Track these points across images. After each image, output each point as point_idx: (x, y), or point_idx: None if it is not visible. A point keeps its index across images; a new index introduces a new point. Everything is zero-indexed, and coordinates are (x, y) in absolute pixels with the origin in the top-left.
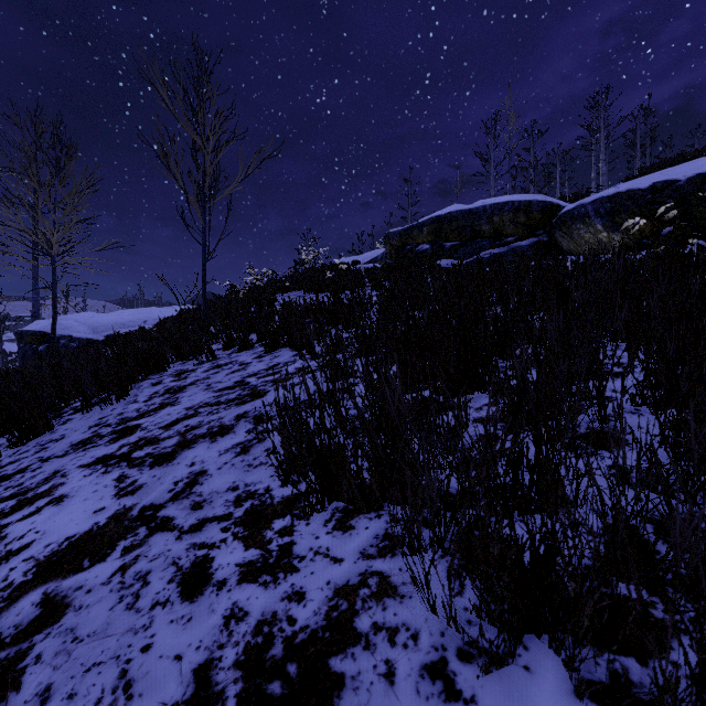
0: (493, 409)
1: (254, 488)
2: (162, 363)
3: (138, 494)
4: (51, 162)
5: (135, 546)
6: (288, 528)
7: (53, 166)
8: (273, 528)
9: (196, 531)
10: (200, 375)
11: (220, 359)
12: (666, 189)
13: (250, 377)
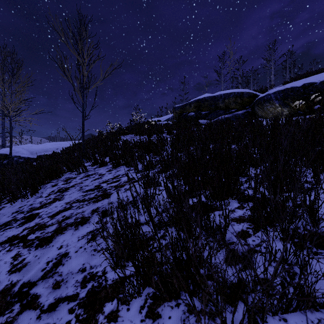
0: (242, 212)
1: (95, 270)
2: (59, 173)
3: (22, 271)
4: (9, 71)
5: (7, 323)
6: (114, 313)
7: (10, 72)
8: (103, 312)
9: (52, 310)
10: (77, 181)
11: (89, 171)
12: (310, 86)
13: (103, 183)
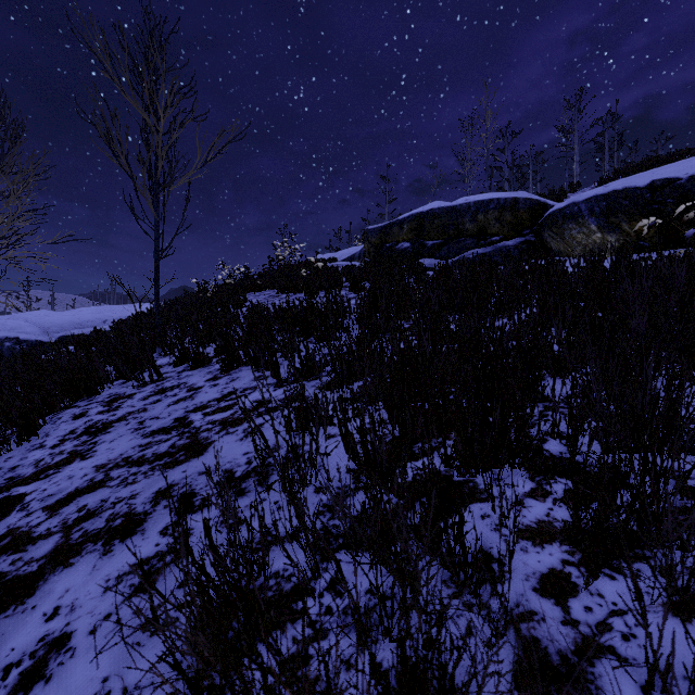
0: (543, 507)
1: None
2: (94, 385)
3: None
4: None
5: None
6: None
7: None
8: None
9: None
10: (135, 404)
11: (167, 379)
12: (667, 187)
13: (196, 413)
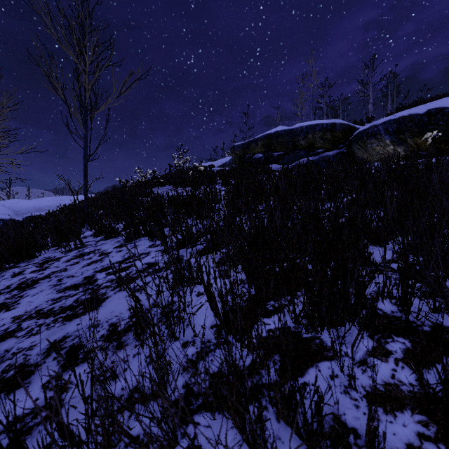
0: (386, 368)
1: None
2: (32, 251)
3: None
4: None
5: None
6: None
7: None
8: None
9: None
10: (60, 265)
11: (87, 246)
12: (439, 114)
13: (101, 272)
